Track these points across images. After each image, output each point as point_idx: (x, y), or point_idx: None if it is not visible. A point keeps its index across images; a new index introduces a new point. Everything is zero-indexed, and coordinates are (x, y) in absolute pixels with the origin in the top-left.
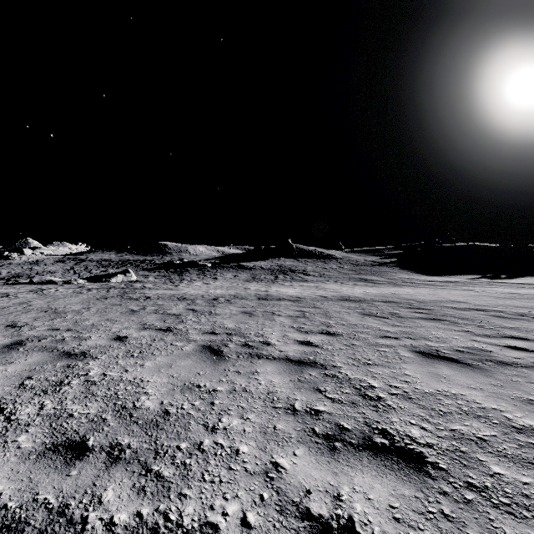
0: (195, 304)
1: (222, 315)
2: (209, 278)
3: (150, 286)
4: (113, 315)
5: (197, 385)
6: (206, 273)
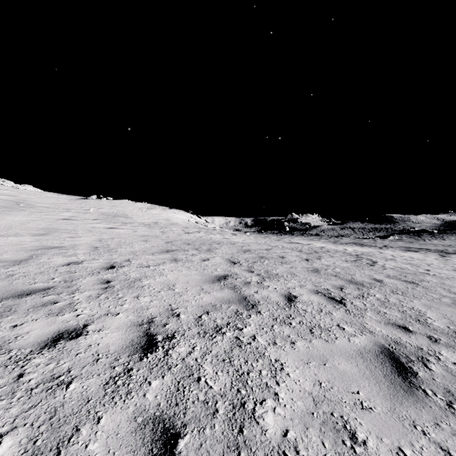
0: (444, 245)
1: (455, 247)
2: (439, 239)
3: (413, 241)
4: (425, 245)
5: (454, 249)
6: (435, 236)
